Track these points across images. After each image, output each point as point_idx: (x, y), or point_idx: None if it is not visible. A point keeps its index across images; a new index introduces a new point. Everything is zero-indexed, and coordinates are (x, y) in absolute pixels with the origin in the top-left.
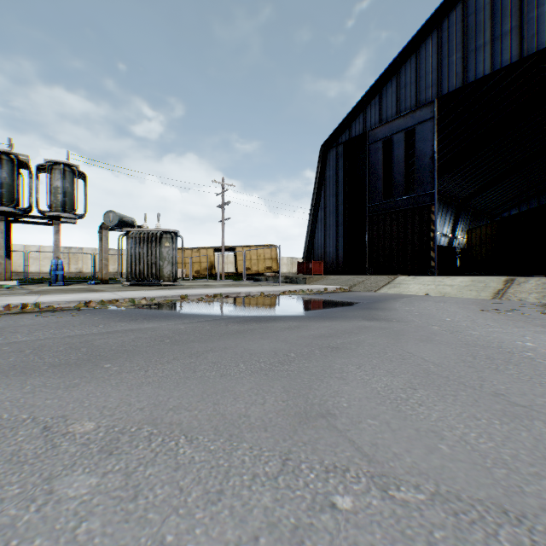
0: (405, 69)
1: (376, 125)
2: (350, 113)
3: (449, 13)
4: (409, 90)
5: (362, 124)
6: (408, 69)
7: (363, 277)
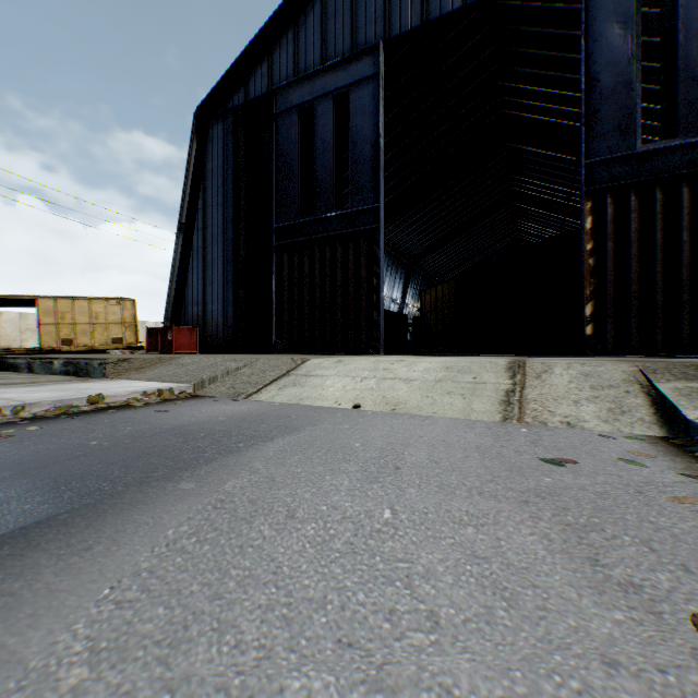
0: None
1: (289, 82)
2: (245, 52)
3: None
4: (342, 24)
5: (266, 77)
6: None
7: (243, 360)
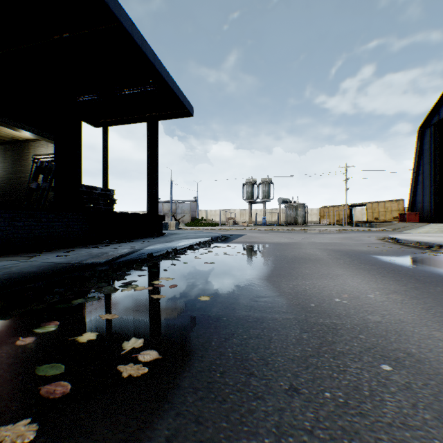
0: None
1: None
2: (435, 102)
3: None
4: None
5: None
6: None
7: (412, 224)
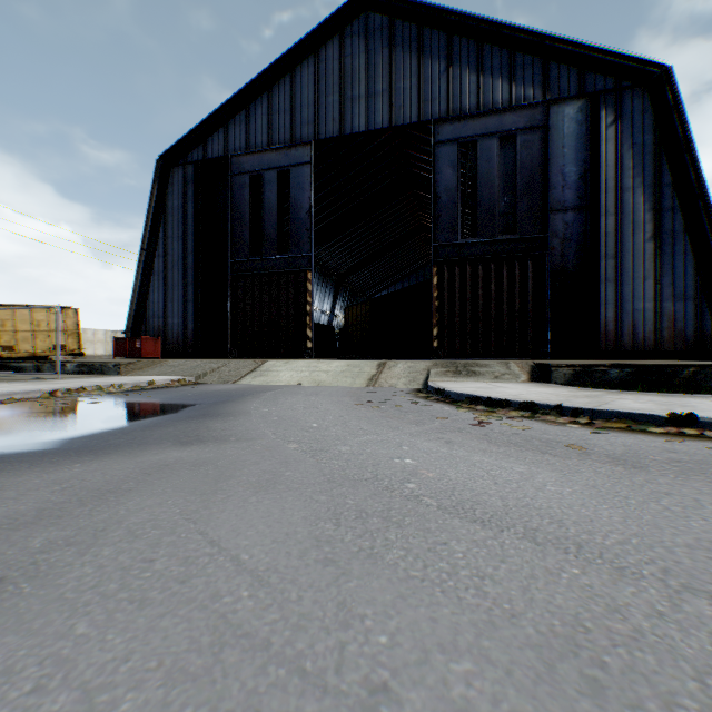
0: (279, 89)
1: (242, 152)
2: (205, 121)
3: (327, 42)
4: (284, 119)
5: (222, 143)
6: (282, 91)
7: (219, 362)
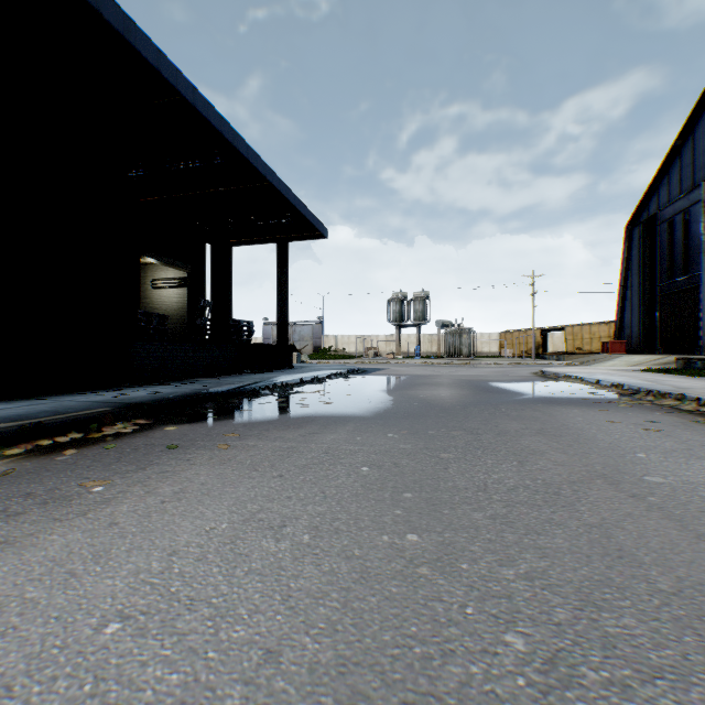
0: (684, 150)
1: (665, 205)
2: (644, 194)
3: None
4: (687, 171)
5: (655, 203)
6: (686, 150)
7: (605, 356)
